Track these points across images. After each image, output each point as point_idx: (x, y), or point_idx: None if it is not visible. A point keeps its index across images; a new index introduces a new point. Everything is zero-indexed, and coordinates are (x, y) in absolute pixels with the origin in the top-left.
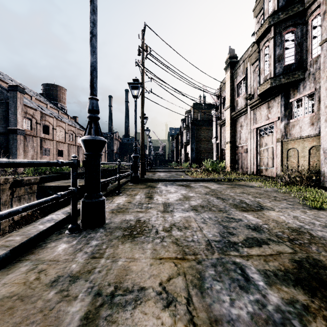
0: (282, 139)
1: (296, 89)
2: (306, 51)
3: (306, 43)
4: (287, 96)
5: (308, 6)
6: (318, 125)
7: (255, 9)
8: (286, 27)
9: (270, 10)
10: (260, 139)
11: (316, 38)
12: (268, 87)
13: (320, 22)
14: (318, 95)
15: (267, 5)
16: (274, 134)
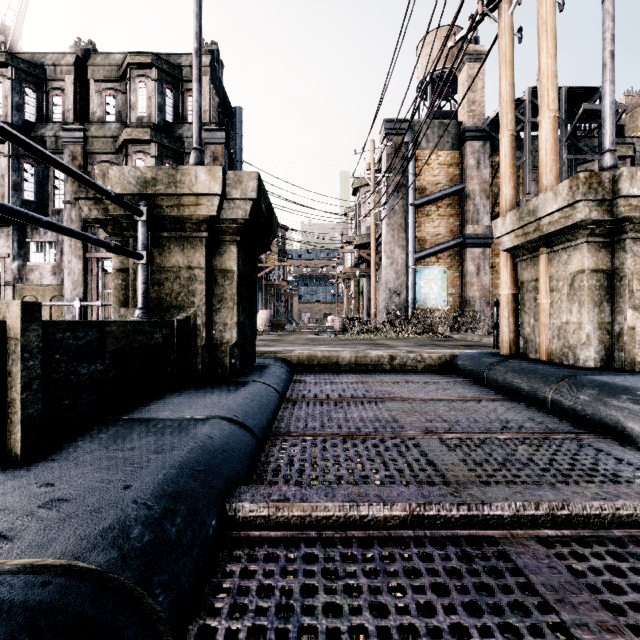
0: (16, 283)
1: (36, 230)
2: (49, 196)
3: (48, 188)
4: (23, 233)
5: (51, 152)
6: (61, 276)
7: None
8: (26, 156)
9: None
10: None
11: (59, 190)
12: (2, 216)
13: (63, 178)
14: (61, 247)
15: None
16: (0, 273)
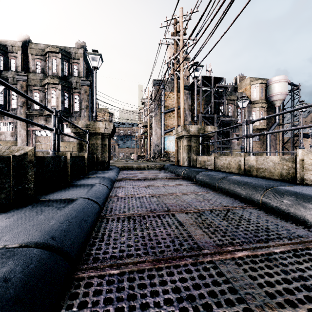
0: None
1: (3, 117)
2: (9, 102)
3: (9, 99)
4: None
5: (10, 84)
6: (15, 137)
7: None
8: None
9: None
10: None
11: (14, 100)
12: None
13: (16, 95)
14: (15, 124)
15: None
16: None
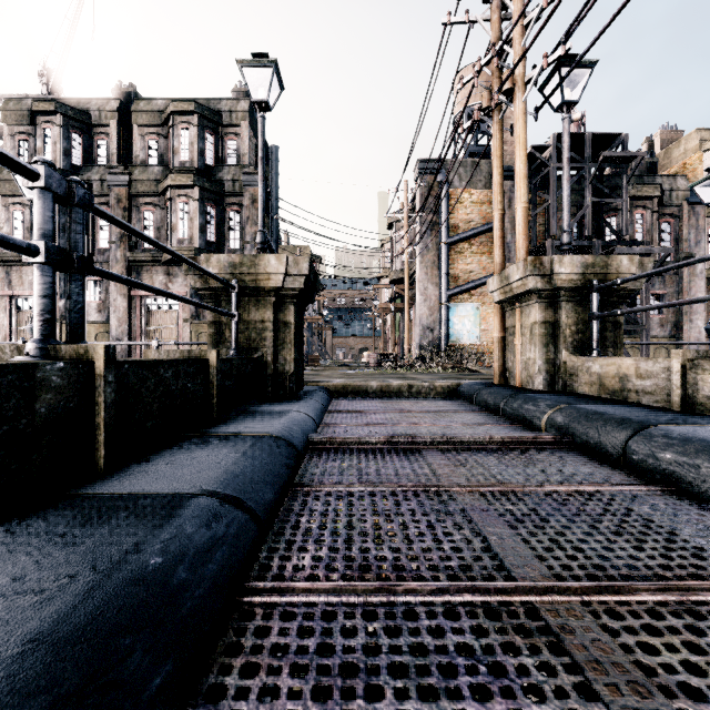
0: (63, 320)
1: None
2: (95, 237)
3: (94, 229)
4: None
5: (97, 195)
6: (106, 314)
7: (8, 113)
8: None
9: (47, 155)
10: (19, 314)
11: (104, 231)
12: None
13: None
14: (106, 285)
15: (43, 144)
16: None
